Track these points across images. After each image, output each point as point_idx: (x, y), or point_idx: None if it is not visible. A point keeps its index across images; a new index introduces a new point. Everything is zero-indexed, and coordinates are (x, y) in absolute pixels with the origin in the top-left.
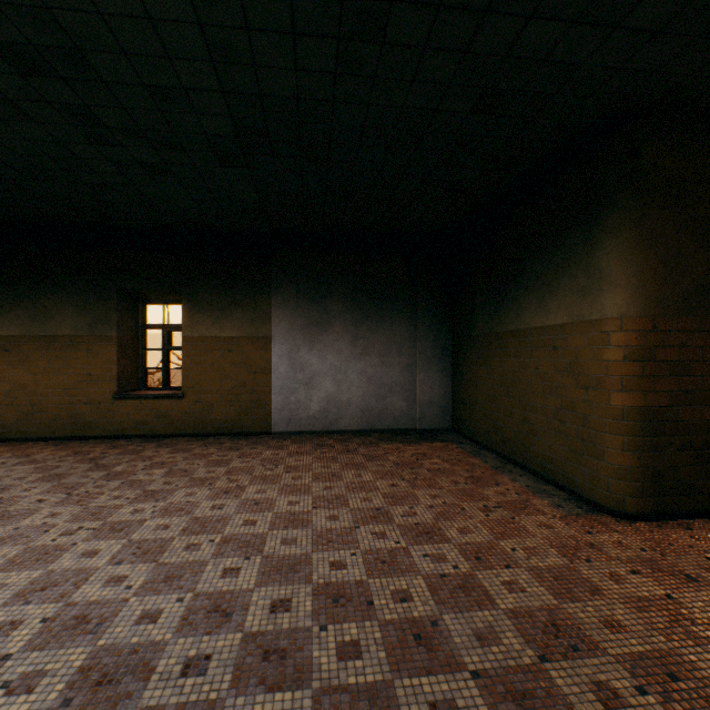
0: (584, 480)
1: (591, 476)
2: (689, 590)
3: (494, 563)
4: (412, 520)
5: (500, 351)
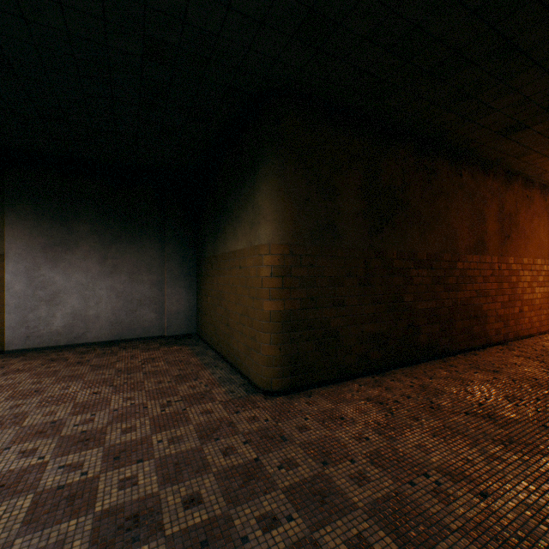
0: (252, 369)
1: (255, 365)
2: (276, 450)
3: (130, 459)
4: (82, 429)
5: (218, 269)
